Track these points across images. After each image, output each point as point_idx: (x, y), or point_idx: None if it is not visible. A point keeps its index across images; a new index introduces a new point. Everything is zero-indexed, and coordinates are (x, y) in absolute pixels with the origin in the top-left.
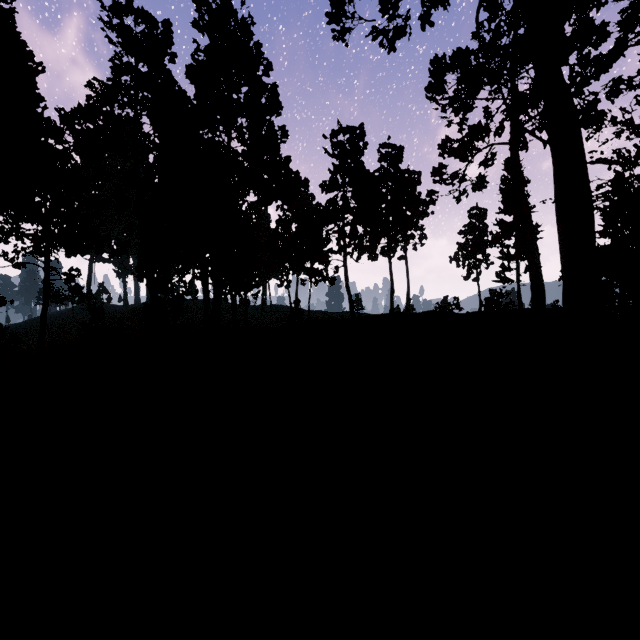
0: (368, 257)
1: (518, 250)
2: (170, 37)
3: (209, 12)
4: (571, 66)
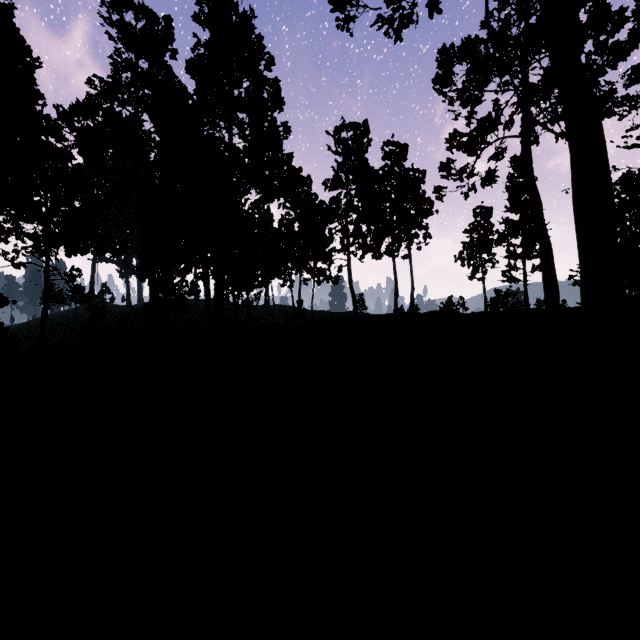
0: (372, 256)
1: (525, 249)
2: (171, 33)
3: (210, 5)
4: (587, 53)
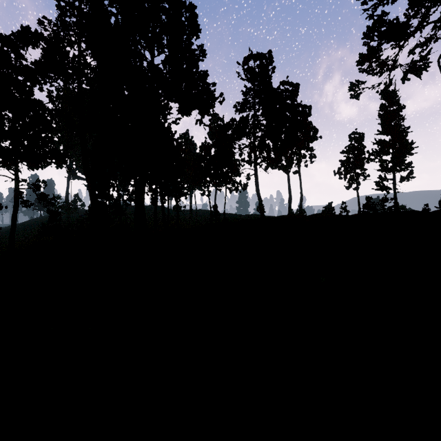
0: (275, 166)
1: (396, 163)
2: None
3: None
4: None
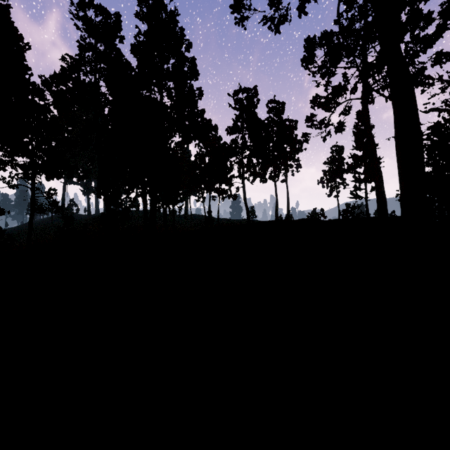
0: (260, 180)
1: (366, 175)
2: (120, 25)
3: (147, 6)
4: (406, 43)
